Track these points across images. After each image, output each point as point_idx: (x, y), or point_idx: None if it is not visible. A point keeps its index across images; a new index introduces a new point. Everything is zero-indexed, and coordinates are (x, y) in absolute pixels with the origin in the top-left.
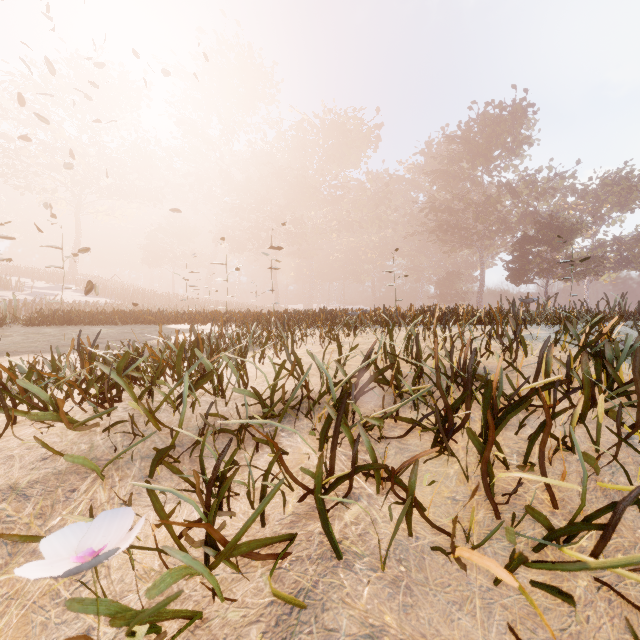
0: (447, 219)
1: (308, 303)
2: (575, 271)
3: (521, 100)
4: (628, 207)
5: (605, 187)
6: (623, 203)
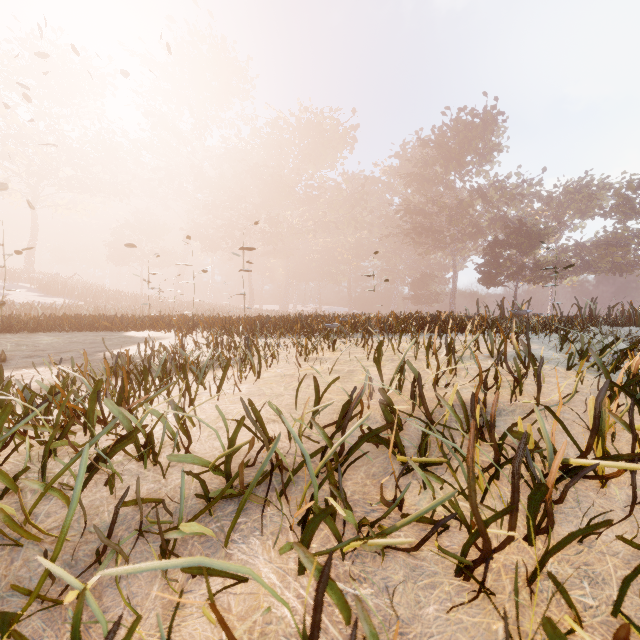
0: (421, 222)
1: (284, 304)
2: (542, 275)
3: (492, 108)
4: (588, 214)
5: (568, 195)
6: (584, 210)
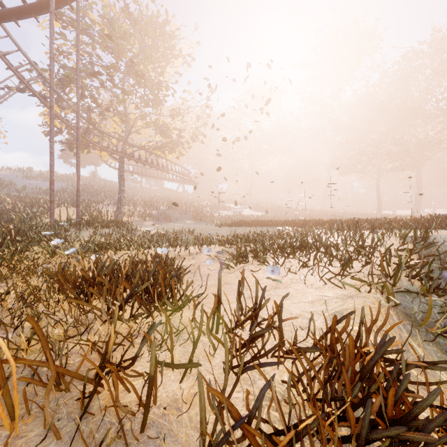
0: None
1: (414, 209)
2: None
3: None
4: None
5: None
6: None
